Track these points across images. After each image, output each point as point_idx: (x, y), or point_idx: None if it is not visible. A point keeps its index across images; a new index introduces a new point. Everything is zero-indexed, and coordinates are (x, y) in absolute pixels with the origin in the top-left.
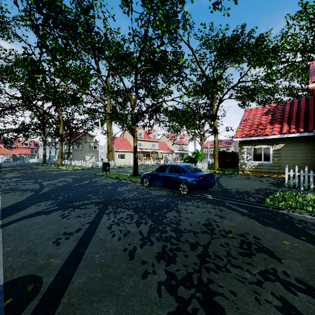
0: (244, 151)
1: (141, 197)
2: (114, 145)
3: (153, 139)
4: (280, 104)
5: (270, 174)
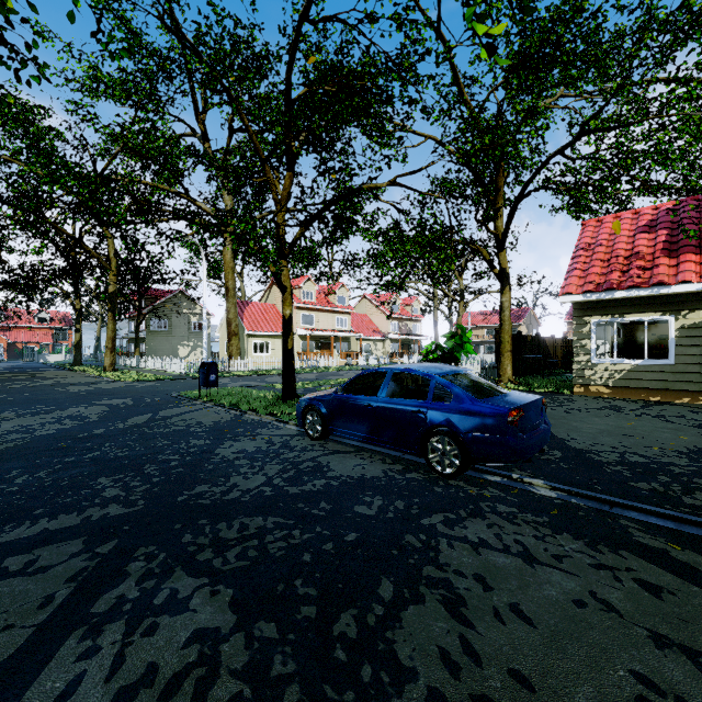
0: (589, 331)
1: (290, 489)
2: (245, 320)
3: (340, 307)
4: None
5: (669, 395)
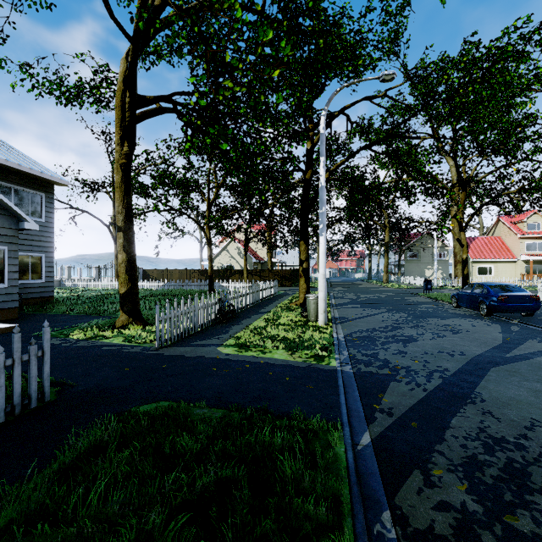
0: None
1: (430, 311)
2: (470, 251)
3: None
4: None
5: None
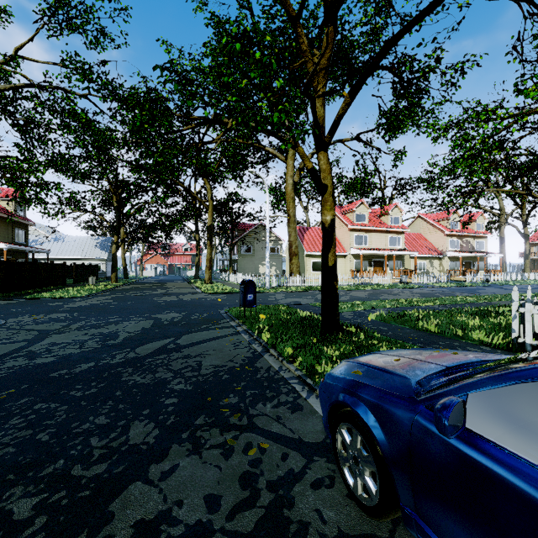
0: None
1: None
2: (305, 243)
3: (393, 227)
4: None
5: None
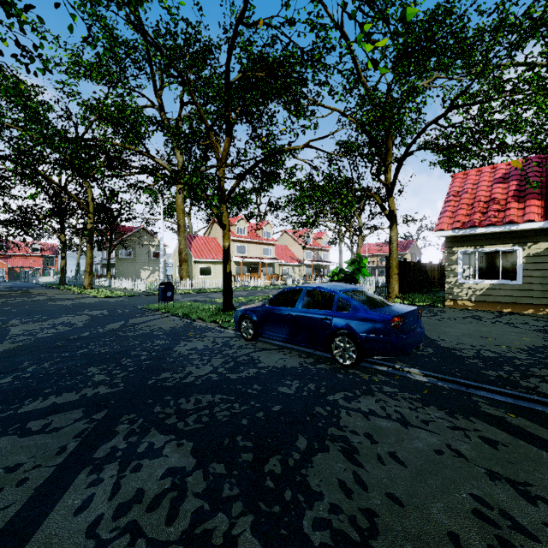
0: (457, 258)
1: (231, 375)
2: (193, 250)
3: (266, 240)
4: (544, 153)
5: (518, 308)
